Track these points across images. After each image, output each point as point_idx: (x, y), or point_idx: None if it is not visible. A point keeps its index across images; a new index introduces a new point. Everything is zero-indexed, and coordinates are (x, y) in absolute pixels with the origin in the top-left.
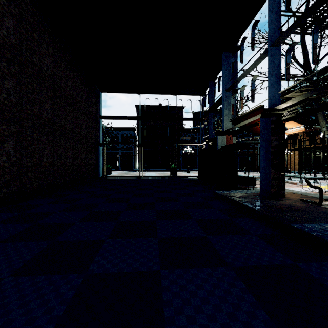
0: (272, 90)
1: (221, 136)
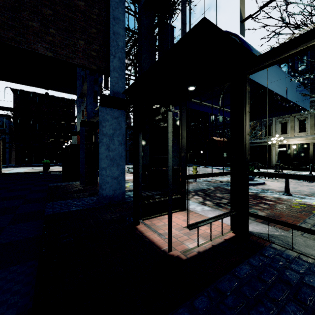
0: (91, 107)
1: (74, 136)
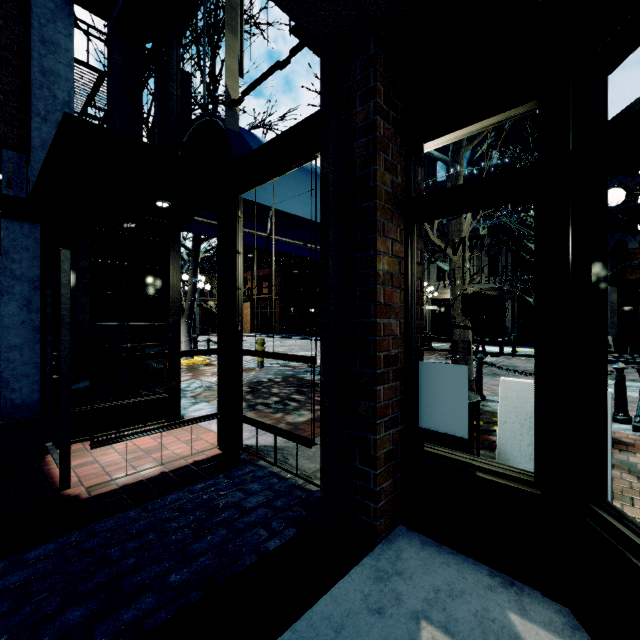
0: None
1: None
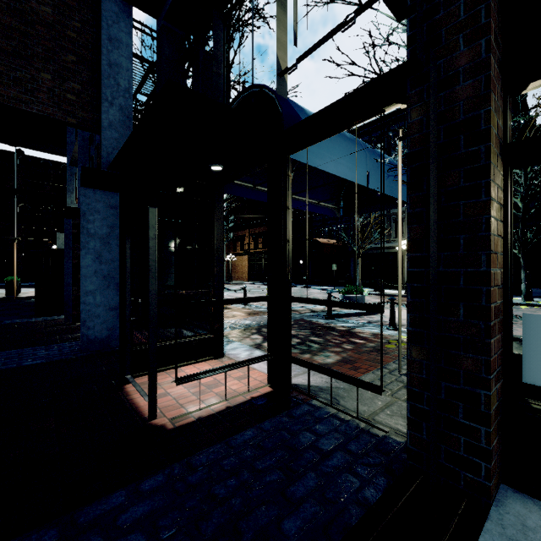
0: None
1: (62, 233)
